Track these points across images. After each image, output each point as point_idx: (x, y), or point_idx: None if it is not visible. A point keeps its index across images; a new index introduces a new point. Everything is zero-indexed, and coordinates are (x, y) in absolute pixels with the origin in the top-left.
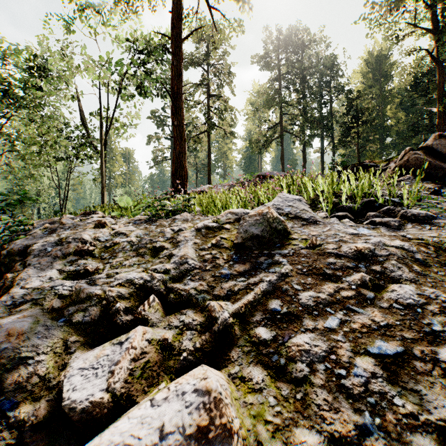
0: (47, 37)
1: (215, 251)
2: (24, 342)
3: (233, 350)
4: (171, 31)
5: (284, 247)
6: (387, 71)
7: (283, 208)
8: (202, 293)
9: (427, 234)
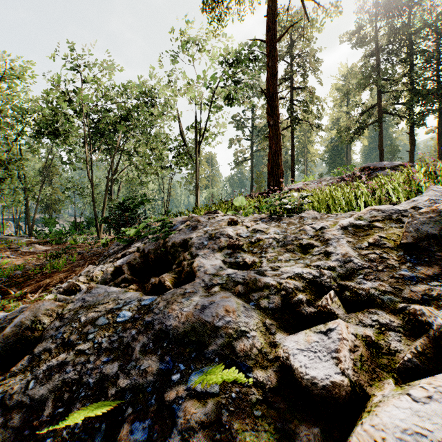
0: (154, 68)
1: (379, 251)
2: (237, 318)
3: None
4: (266, 33)
5: None
6: None
7: None
8: (386, 294)
9: None
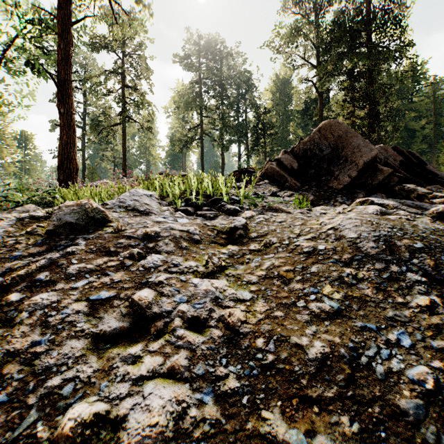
0: None
1: (23, 238)
2: None
3: None
4: (58, 9)
5: (94, 232)
6: (290, 94)
7: (126, 201)
8: None
9: (221, 222)
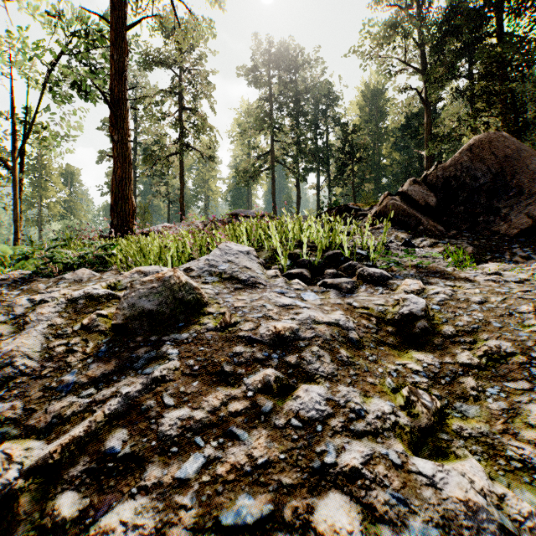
0: None
1: (77, 340)
2: None
3: None
4: (110, 11)
5: (187, 327)
6: (383, 107)
7: (218, 264)
8: (7, 424)
9: (375, 301)
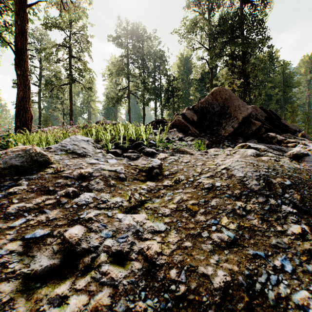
0: None
1: None
2: None
3: None
4: None
5: (37, 173)
6: (190, 68)
7: (67, 145)
8: None
9: (142, 162)
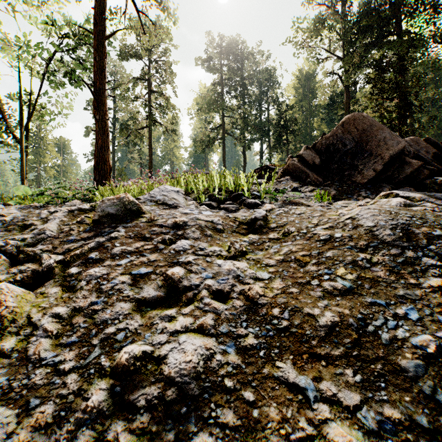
0: None
1: (75, 226)
2: None
3: (48, 282)
4: (94, 25)
5: (131, 222)
6: (314, 89)
7: (156, 196)
8: (46, 252)
9: (242, 214)
